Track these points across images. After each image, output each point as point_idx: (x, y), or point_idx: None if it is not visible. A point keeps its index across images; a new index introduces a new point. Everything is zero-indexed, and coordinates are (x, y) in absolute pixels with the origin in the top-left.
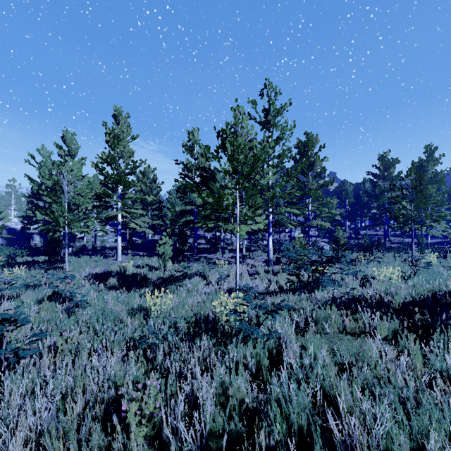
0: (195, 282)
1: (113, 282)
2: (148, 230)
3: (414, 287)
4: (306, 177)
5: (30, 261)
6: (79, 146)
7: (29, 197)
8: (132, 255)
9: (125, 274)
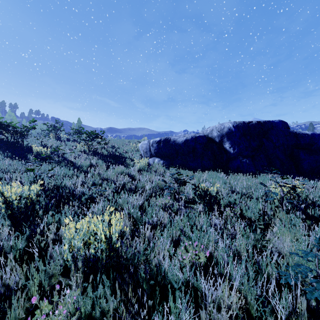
0: None
1: None
2: None
3: None
4: None
5: None
6: None
7: None
8: None
9: None
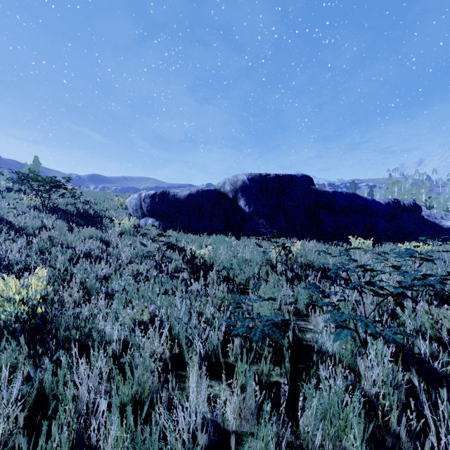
0: None
1: None
2: None
3: None
4: None
5: None
6: None
7: None
8: None
9: None
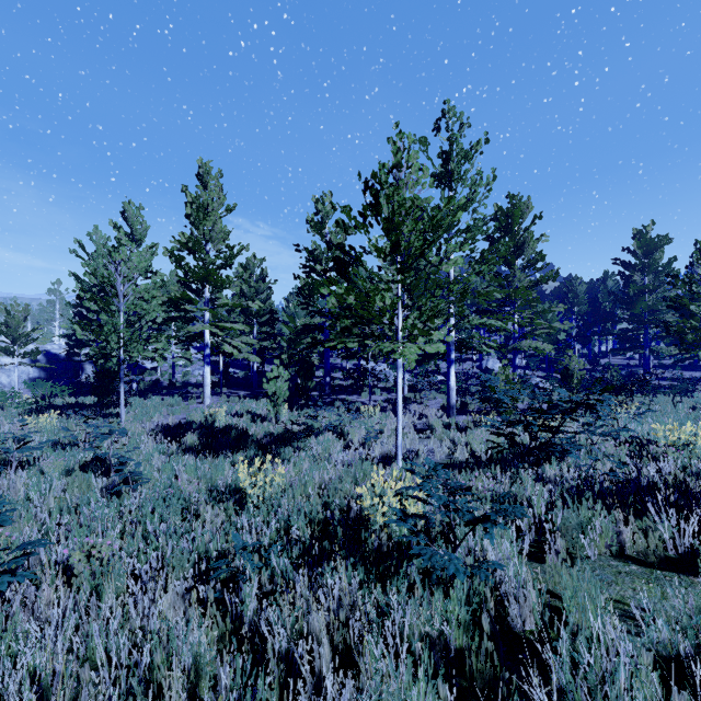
0: (326, 443)
1: (192, 440)
2: (252, 357)
3: None
4: (511, 268)
5: (73, 404)
6: (148, 227)
7: (75, 306)
8: (227, 396)
9: (214, 427)
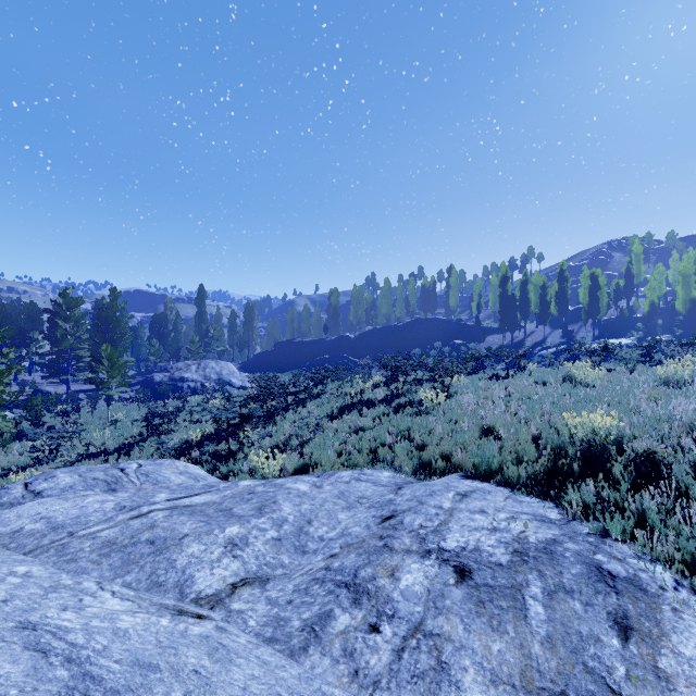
0: None
1: None
2: None
3: (118, 438)
4: None
5: None
6: None
7: None
8: None
9: None
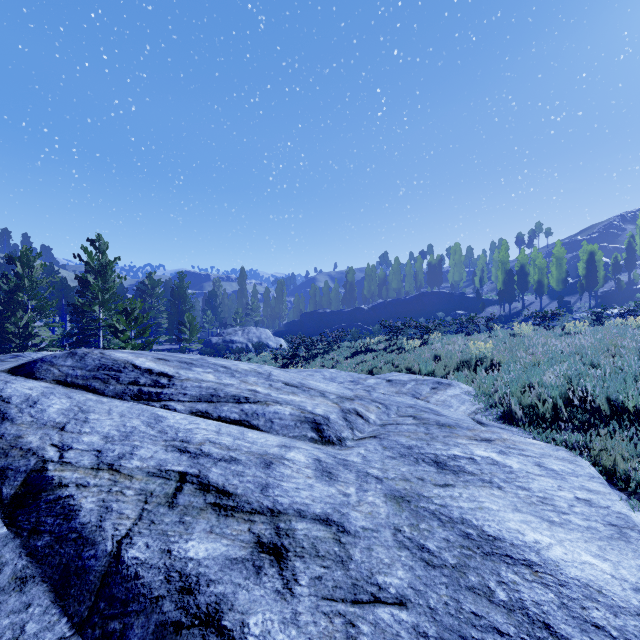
0: None
1: None
2: None
3: None
4: None
5: None
6: None
7: None
8: None
9: None
